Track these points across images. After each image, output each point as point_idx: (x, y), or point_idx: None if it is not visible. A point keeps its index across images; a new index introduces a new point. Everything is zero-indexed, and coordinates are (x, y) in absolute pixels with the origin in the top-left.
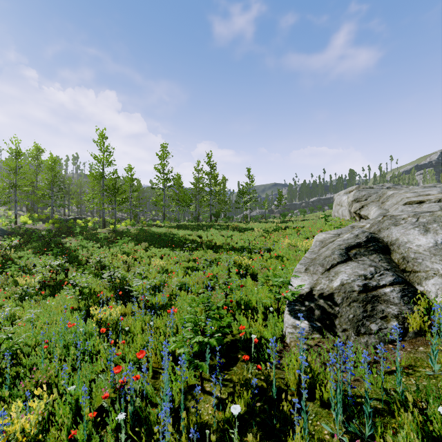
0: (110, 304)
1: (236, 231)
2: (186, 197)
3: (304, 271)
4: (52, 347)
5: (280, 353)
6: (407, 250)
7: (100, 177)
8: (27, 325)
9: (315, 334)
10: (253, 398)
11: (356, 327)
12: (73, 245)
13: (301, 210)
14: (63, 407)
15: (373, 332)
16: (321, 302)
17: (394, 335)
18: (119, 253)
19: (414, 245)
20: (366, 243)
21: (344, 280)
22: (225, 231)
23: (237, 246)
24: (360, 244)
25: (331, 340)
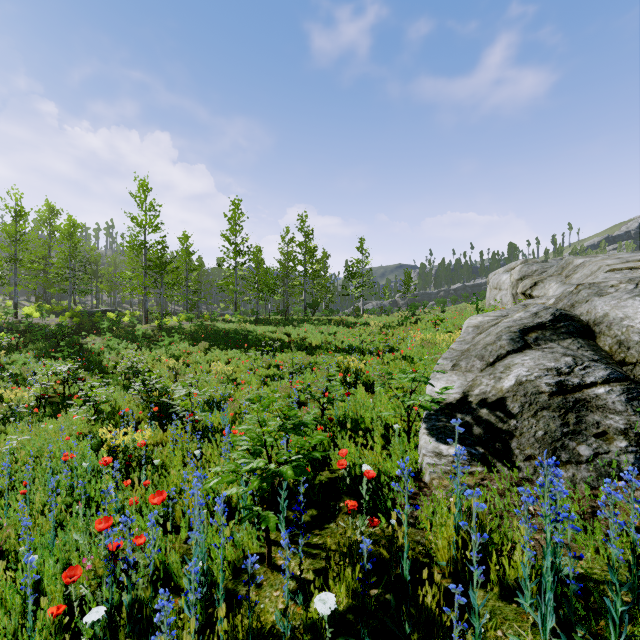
0: (140, 428)
1: (342, 327)
2: (268, 278)
3: (451, 368)
4: (36, 493)
5: (414, 500)
6: (626, 330)
7: (140, 248)
8: (4, 460)
9: (475, 466)
10: (364, 580)
11: (552, 452)
12: (97, 346)
13: (439, 301)
14: (11, 594)
15: (584, 460)
16: (483, 414)
17: (625, 464)
18: (165, 356)
19: (636, 322)
20: (553, 323)
21: (523, 377)
22: (326, 327)
23: (343, 346)
24: (543, 325)
25: (505, 474)
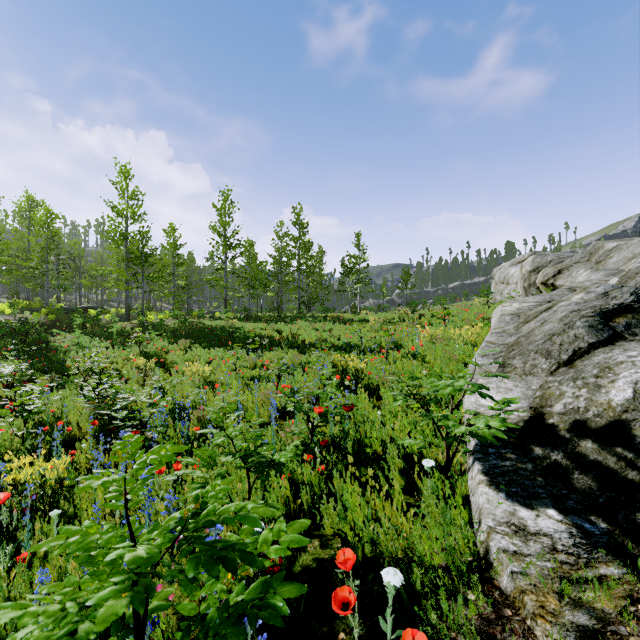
0: (80, 446)
1: (339, 323)
2: (260, 273)
3: (500, 368)
4: None
5: None
6: None
7: (121, 239)
8: None
9: (602, 564)
10: None
11: None
12: (65, 344)
13: (438, 298)
14: None
15: None
16: (588, 450)
17: None
18: (138, 355)
19: None
20: None
21: None
22: (321, 324)
23: (339, 344)
24: (630, 306)
25: None
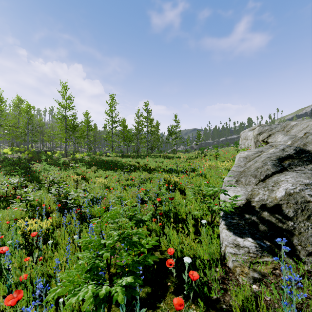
0: (52, 215)
1: (166, 159)
2: (128, 134)
3: (235, 182)
4: None
5: (223, 284)
6: None
7: (63, 118)
8: None
9: (266, 257)
10: None
11: None
12: (38, 169)
13: (214, 146)
14: None
15: None
16: (265, 215)
17: None
18: (73, 174)
19: None
20: (297, 154)
21: (291, 190)
22: (158, 159)
23: (167, 169)
24: (291, 156)
25: (295, 268)
